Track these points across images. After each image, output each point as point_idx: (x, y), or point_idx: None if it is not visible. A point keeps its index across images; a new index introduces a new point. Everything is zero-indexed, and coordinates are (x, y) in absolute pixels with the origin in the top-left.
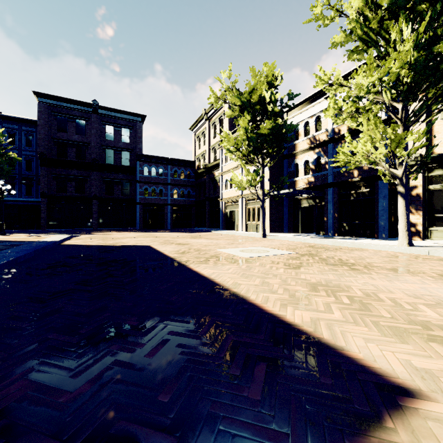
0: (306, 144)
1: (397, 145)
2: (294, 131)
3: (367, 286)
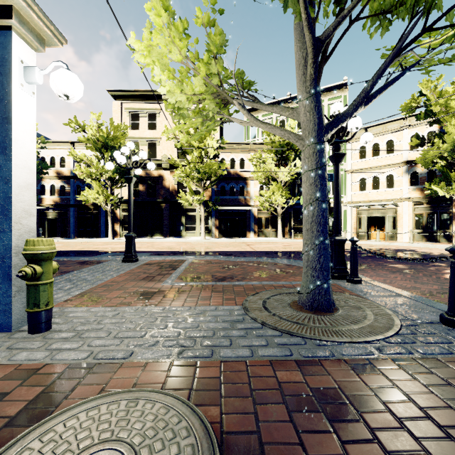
0: (53, 173)
1: (108, 197)
2: (41, 159)
3: (97, 247)
